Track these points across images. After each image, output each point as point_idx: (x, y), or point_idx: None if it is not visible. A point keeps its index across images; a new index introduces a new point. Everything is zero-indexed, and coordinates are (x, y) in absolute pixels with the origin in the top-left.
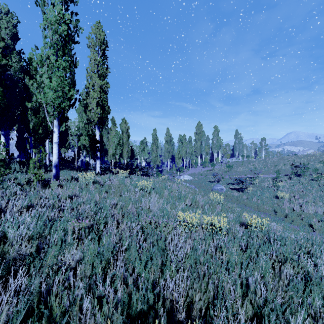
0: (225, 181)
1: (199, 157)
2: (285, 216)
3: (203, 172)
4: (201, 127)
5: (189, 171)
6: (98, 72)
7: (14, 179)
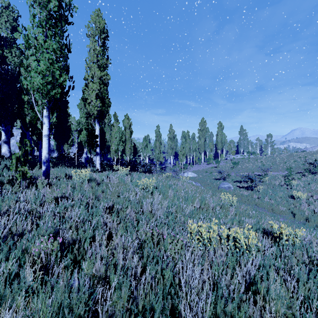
0: (231, 178)
1: (202, 154)
2: (305, 220)
3: (207, 169)
4: (205, 123)
5: (192, 168)
6: (97, 62)
7: None
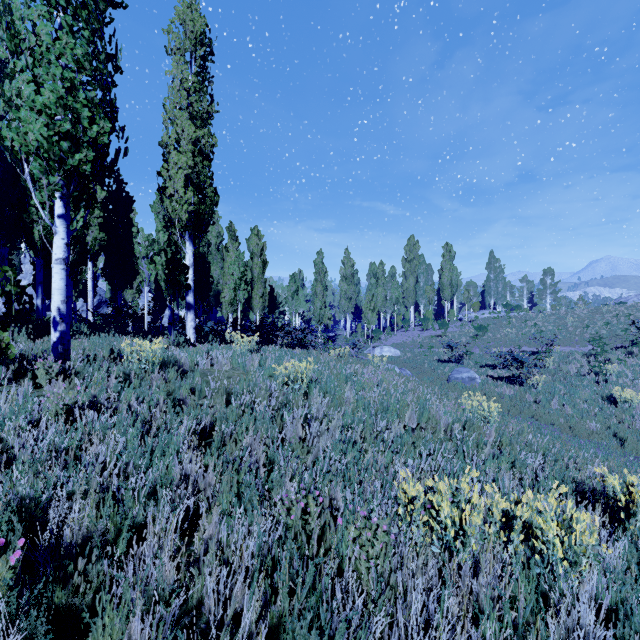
0: (475, 360)
1: (412, 310)
2: None
3: (422, 341)
4: (417, 246)
5: (391, 339)
6: (189, 108)
7: None
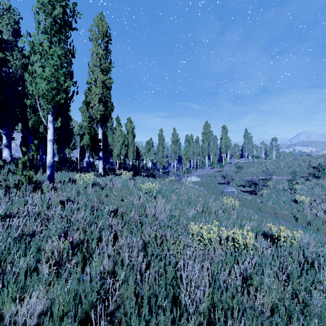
0: (235, 183)
1: (206, 158)
2: (307, 224)
3: (211, 174)
4: (209, 127)
5: (196, 173)
6: (100, 66)
7: (1, 181)
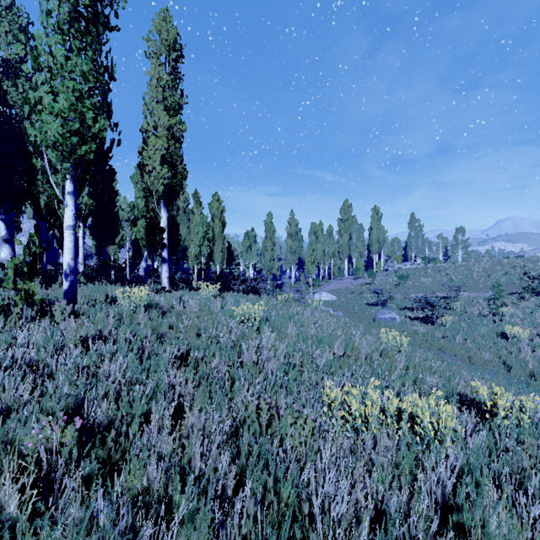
0: (396, 304)
1: (346, 262)
2: (529, 377)
3: (354, 288)
4: (350, 209)
5: (329, 286)
6: (164, 102)
7: None
